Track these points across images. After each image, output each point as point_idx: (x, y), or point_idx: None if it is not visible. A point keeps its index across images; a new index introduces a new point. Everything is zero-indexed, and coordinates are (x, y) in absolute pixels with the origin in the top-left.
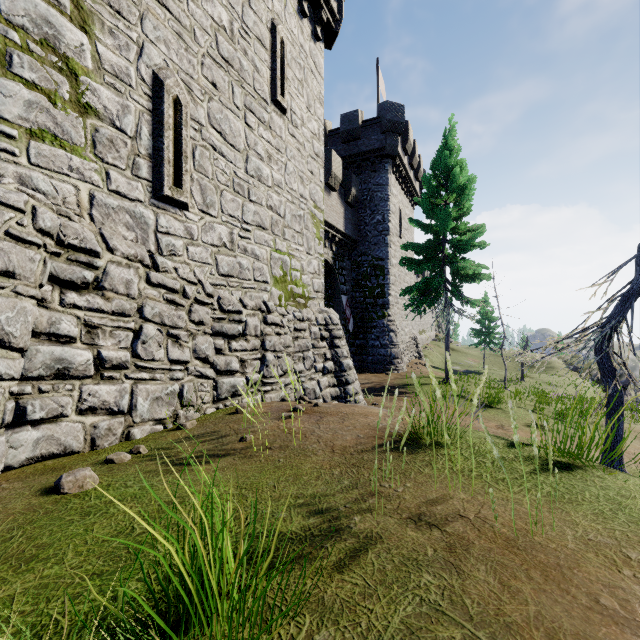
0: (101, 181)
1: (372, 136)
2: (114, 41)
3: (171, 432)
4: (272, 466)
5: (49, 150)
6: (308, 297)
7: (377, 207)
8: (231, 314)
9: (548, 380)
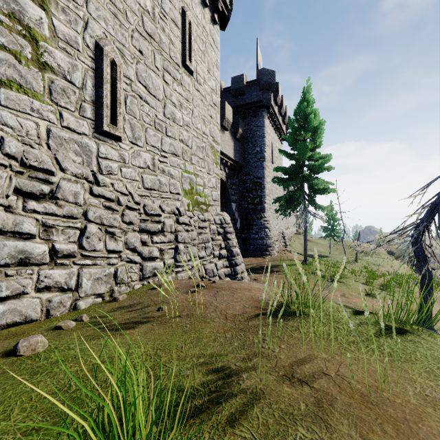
0: (56, 119)
1: (253, 92)
2: (66, 17)
3: (107, 303)
4: (181, 330)
5: (15, 95)
6: (208, 204)
7: (256, 142)
8: (153, 217)
9: (374, 261)
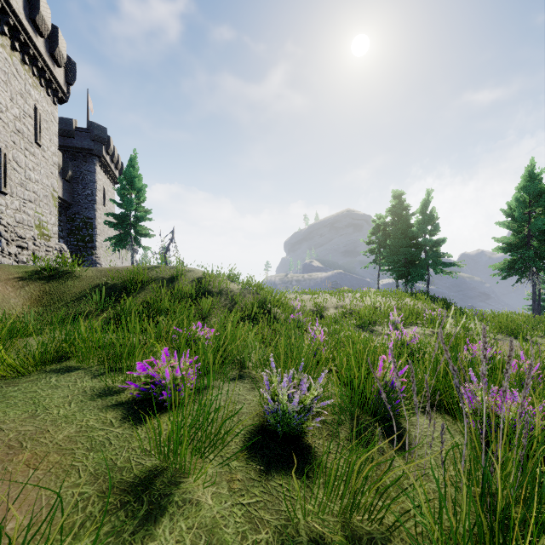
0: None
1: (84, 139)
2: None
3: None
4: None
5: None
6: (50, 236)
7: (88, 185)
8: (22, 239)
9: None
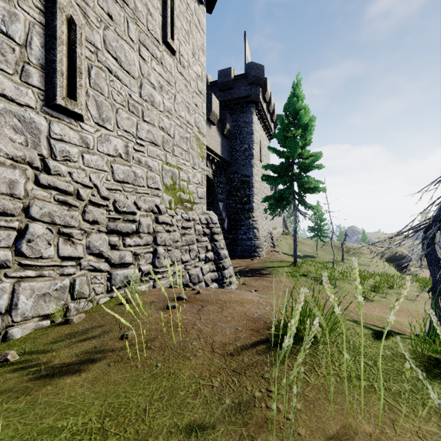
0: None
1: (241, 87)
2: None
3: (56, 328)
4: (148, 374)
5: None
6: (193, 202)
7: (245, 138)
8: (126, 215)
9: (359, 261)
